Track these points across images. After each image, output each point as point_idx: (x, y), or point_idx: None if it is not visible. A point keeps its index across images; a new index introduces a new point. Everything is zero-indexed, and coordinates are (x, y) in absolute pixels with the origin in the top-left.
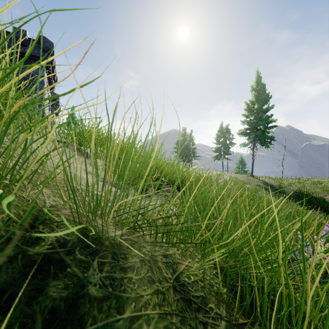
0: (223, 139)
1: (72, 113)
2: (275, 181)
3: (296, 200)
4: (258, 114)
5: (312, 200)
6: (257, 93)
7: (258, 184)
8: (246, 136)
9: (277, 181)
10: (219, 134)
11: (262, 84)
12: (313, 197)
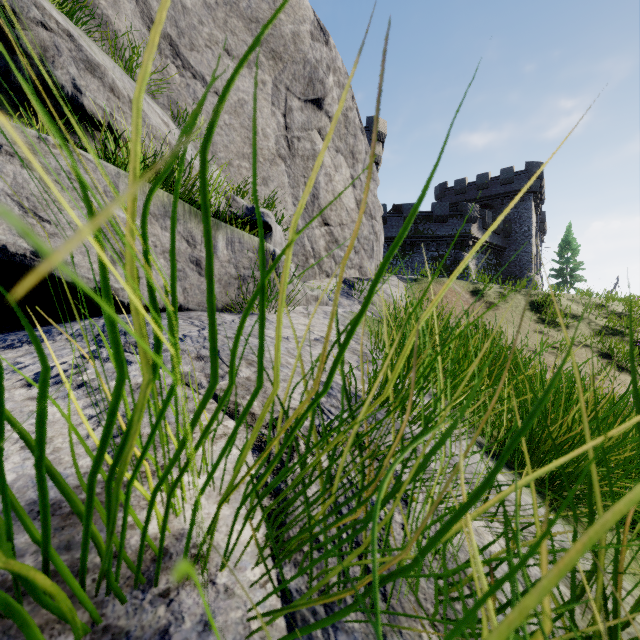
0: None
1: (568, 234)
2: None
3: None
4: None
5: None
6: None
7: None
8: None
9: None
10: None
11: None
12: None
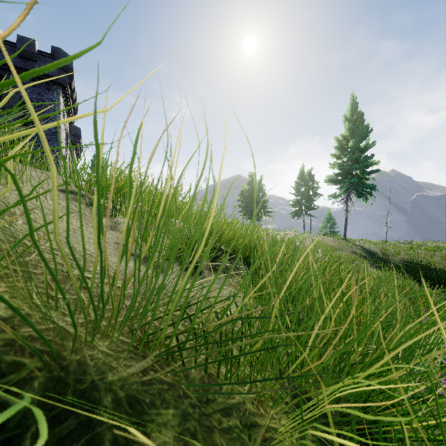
0: (305, 189)
1: None
2: (377, 246)
3: (408, 274)
4: (354, 154)
5: (431, 273)
6: (352, 125)
7: (353, 250)
8: (337, 184)
9: (380, 247)
10: (299, 182)
11: (360, 113)
12: (432, 269)
